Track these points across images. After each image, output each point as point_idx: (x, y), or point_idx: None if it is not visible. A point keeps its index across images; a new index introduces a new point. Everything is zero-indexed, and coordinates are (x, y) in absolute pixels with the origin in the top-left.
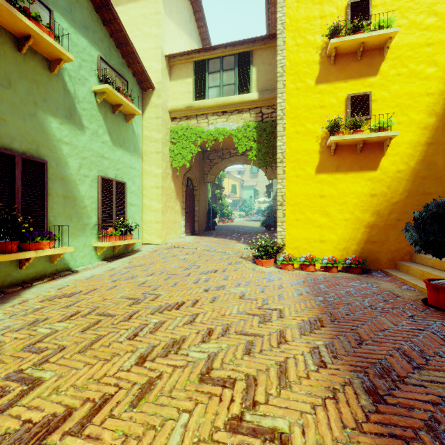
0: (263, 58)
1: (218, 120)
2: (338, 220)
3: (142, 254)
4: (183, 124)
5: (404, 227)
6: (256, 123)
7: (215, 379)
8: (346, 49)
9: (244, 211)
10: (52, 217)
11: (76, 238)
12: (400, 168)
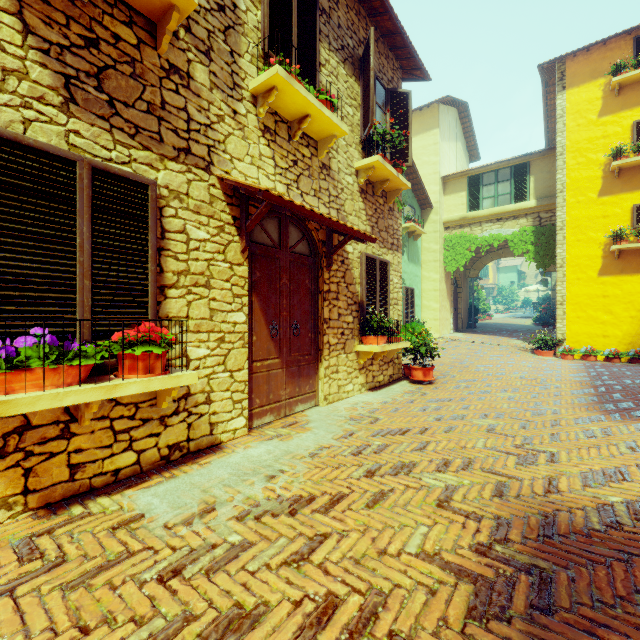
0: (541, 167)
1: (492, 227)
2: (622, 318)
3: None
4: (457, 233)
5: None
6: (534, 228)
7: (527, 378)
8: (631, 165)
9: (501, 303)
10: None
11: None
12: None
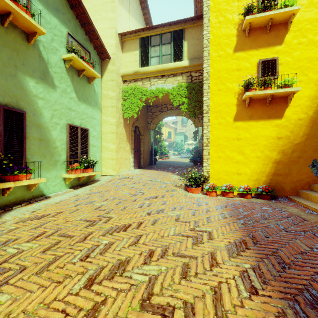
0: (193, 34)
1: (158, 82)
2: (251, 157)
3: (100, 183)
4: (132, 85)
5: (304, 163)
6: (187, 84)
7: (155, 306)
8: (258, 24)
9: (177, 150)
10: (29, 155)
11: (49, 171)
12: (301, 117)
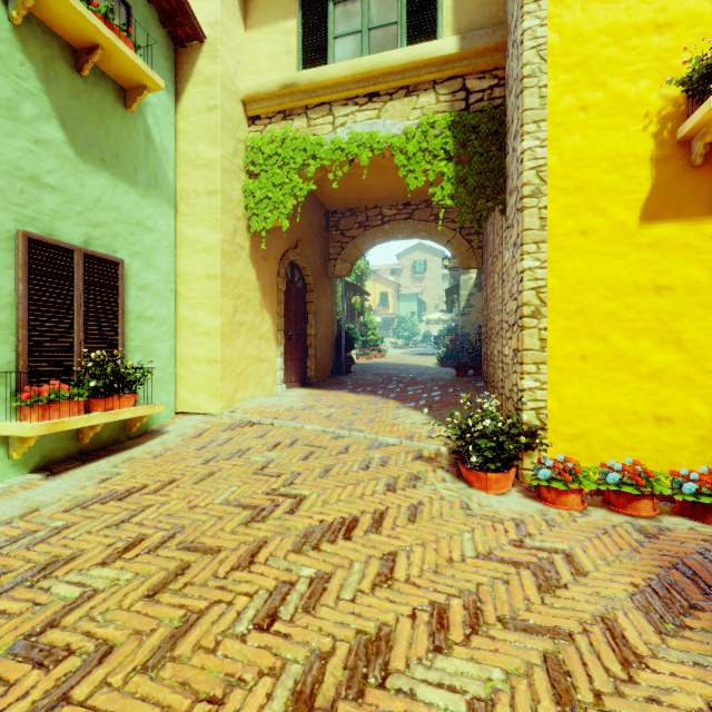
0: None
1: (358, 116)
2: None
3: (161, 443)
4: (276, 131)
5: None
6: (454, 114)
7: None
8: None
9: (401, 337)
10: None
11: None
12: None
